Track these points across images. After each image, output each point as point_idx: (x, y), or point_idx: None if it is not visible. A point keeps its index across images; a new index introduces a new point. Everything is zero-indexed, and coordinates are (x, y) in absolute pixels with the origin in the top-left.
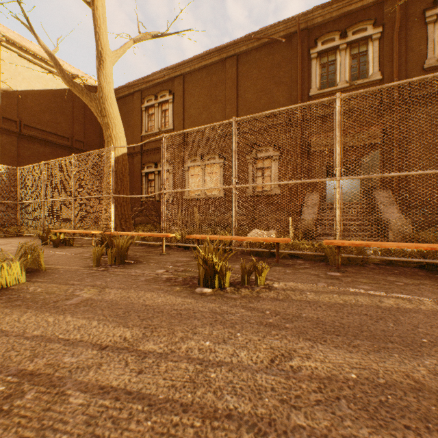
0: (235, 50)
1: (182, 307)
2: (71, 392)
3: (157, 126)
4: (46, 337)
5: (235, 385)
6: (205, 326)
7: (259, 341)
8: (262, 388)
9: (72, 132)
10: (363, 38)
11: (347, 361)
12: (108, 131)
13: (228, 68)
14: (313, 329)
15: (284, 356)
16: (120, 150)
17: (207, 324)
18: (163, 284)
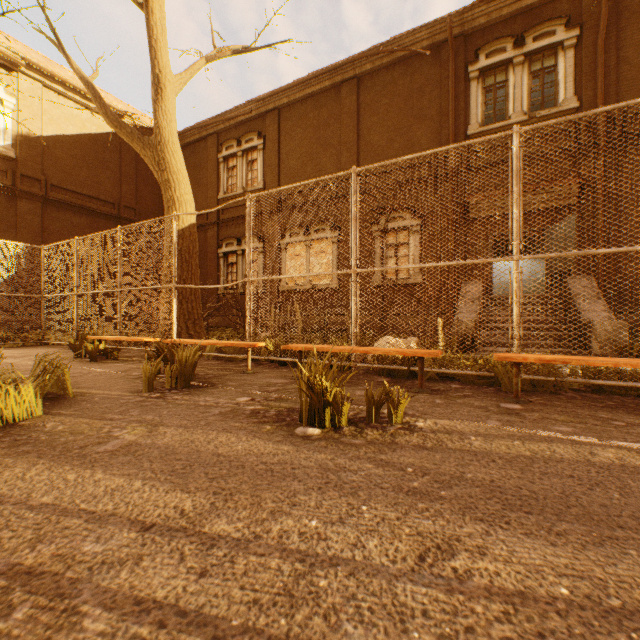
0: (355, 71)
1: (274, 459)
2: (88, 609)
3: (241, 184)
4: (61, 507)
5: (361, 604)
6: (310, 493)
7: (397, 520)
8: (407, 611)
9: (119, 195)
10: (549, 46)
11: (549, 562)
12: (169, 191)
13: (344, 96)
14: (485, 501)
15: (441, 549)
16: (186, 220)
17: (312, 488)
18: (247, 420)
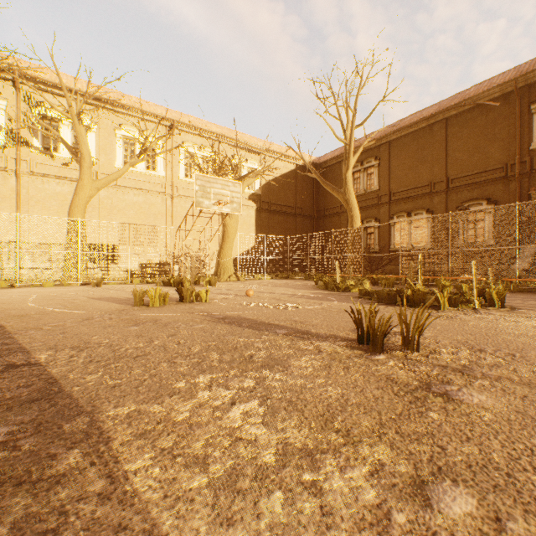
0: (444, 116)
1: None
2: None
3: (363, 188)
4: None
5: None
6: None
7: None
8: None
9: (294, 202)
10: None
11: None
12: (351, 212)
13: (435, 131)
14: None
15: None
16: (358, 224)
17: None
18: None
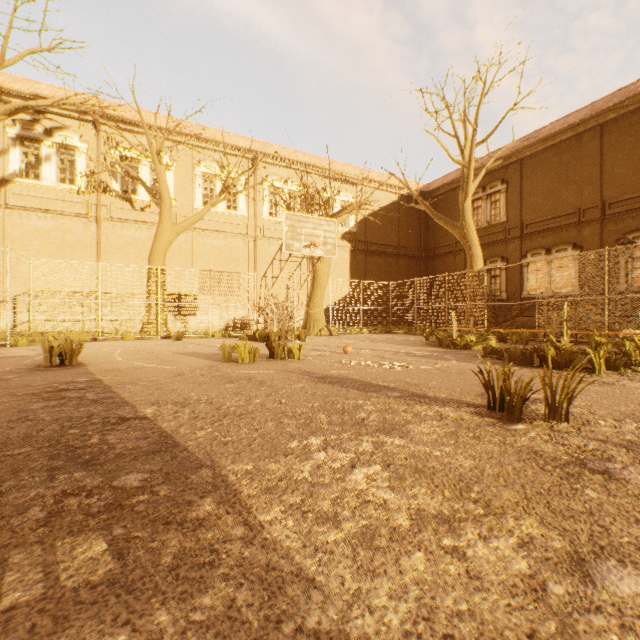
0: (598, 121)
1: None
2: None
3: (485, 220)
4: None
5: None
6: None
7: None
8: None
9: (397, 240)
10: None
11: None
12: (470, 251)
13: (586, 142)
14: None
15: None
16: (480, 266)
17: None
18: None
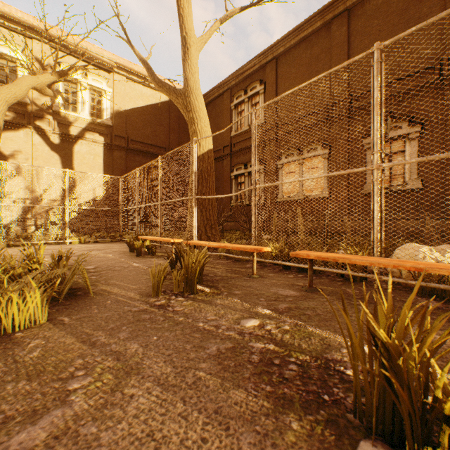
0: (346, 4)
1: None
2: None
3: (247, 123)
4: None
5: None
6: None
7: None
8: None
9: (168, 142)
10: None
11: None
12: (193, 126)
13: (334, 30)
14: None
15: None
16: (205, 147)
17: None
18: (254, 385)
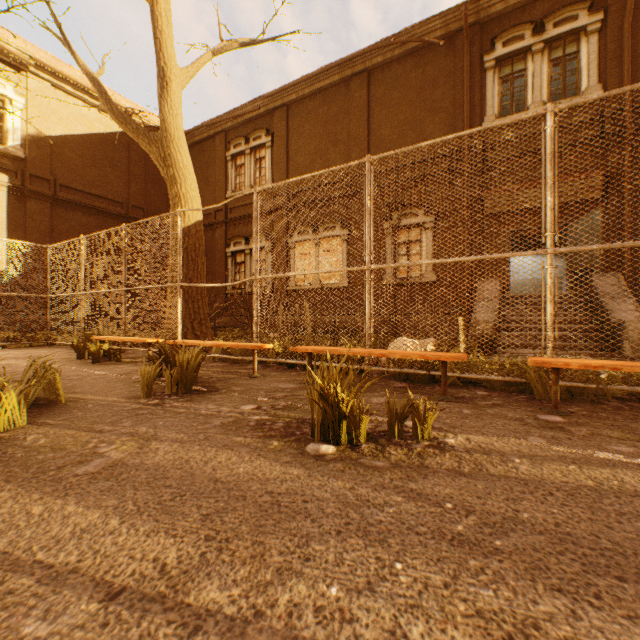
0: (366, 64)
1: (281, 487)
2: None
3: (249, 182)
4: (12, 557)
5: None
6: (327, 540)
7: (446, 589)
8: None
9: (127, 194)
10: (571, 32)
11: None
12: (174, 188)
13: (354, 91)
14: (557, 557)
15: None
16: (192, 217)
17: (329, 532)
18: (251, 434)
